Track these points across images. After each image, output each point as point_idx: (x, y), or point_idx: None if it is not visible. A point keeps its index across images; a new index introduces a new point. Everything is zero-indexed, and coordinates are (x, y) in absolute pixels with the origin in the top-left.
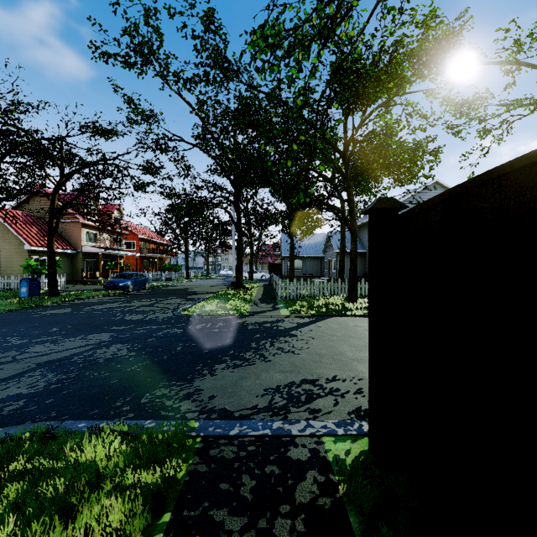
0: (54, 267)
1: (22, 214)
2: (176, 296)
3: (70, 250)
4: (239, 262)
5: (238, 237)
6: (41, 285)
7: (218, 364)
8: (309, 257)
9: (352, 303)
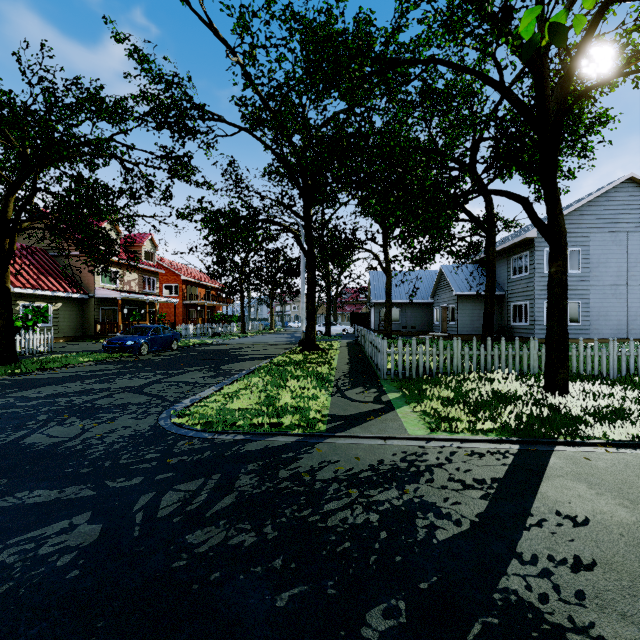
0: (7, 316)
1: None
2: (205, 365)
3: (78, 294)
4: (310, 309)
5: (309, 270)
6: None
7: None
8: (410, 303)
9: (558, 395)
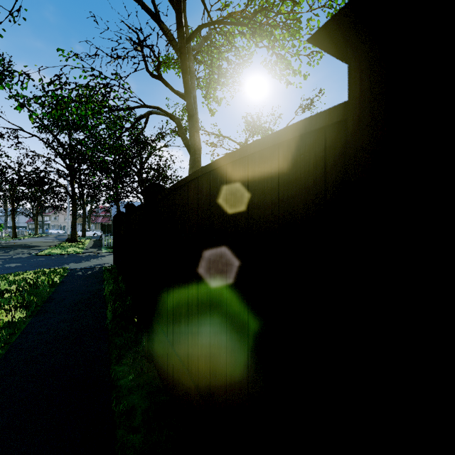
0: None
1: None
2: (20, 248)
3: None
4: (74, 223)
5: (73, 205)
6: None
7: (70, 263)
8: None
9: None
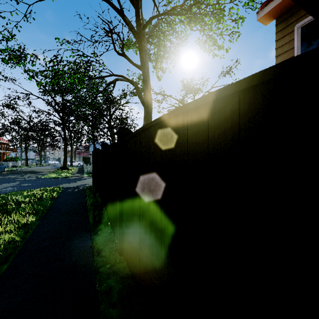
0: None
1: None
2: (31, 173)
3: None
4: (65, 156)
5: (65, 144)
6: None
7: (63, 184)
8: None
9: None
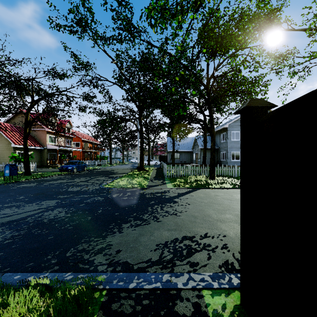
0: (27, 157)
1: (10, 125)
2: (103, 175)
3: (40, 147)
4: (141, 154)
5: (141, 139)
6: (20, 168)
7: (125, 224)
8: (183, 151)
9: (212, 180)
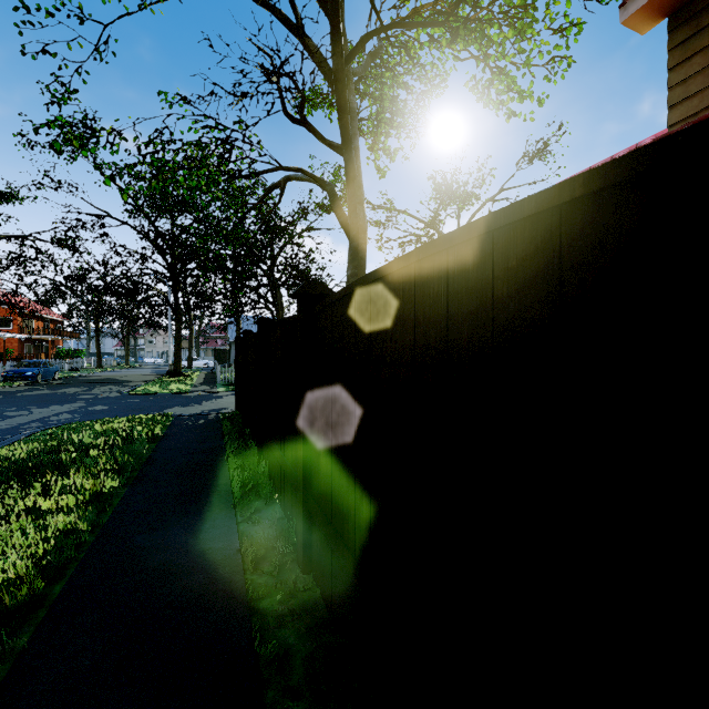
0: None
1: None
2: (107, 384)
3: None
4: (178, 349)
5: (177, 322)
6: None
7: (175, 407)
8: None
9: None
